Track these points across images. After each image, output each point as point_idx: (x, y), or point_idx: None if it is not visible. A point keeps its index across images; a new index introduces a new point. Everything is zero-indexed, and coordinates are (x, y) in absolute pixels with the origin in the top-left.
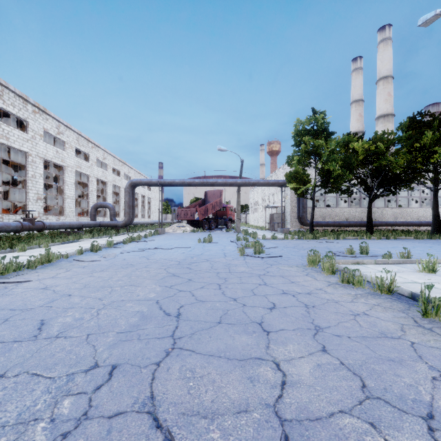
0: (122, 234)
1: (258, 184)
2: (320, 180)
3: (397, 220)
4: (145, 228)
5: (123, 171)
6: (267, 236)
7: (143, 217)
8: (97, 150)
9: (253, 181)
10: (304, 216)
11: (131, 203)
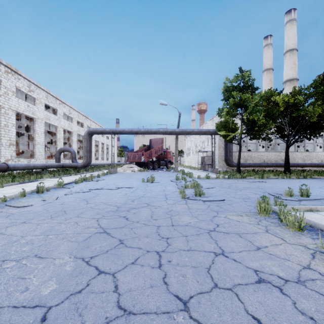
0: (81, 174)
1: (193, 132)
2: (245, 129)
3: (305, 162)
4: (102, 168)
5: (86, 124)
6: (201, 175)
7: (103, 159)
8: (64, 106)
9: (189, 130)
10: (231, 159)
11: (89, 148)
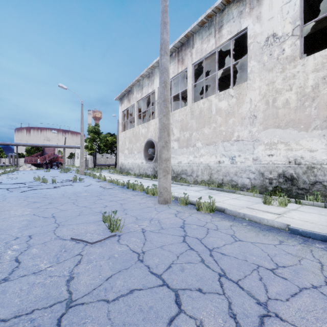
0: None
1: (74, 148)
2: (97, 149)
3: None
4: None
5: None
6: None
7: None
8: None
9: (71, 146)
10: (95, 162)
11: None
